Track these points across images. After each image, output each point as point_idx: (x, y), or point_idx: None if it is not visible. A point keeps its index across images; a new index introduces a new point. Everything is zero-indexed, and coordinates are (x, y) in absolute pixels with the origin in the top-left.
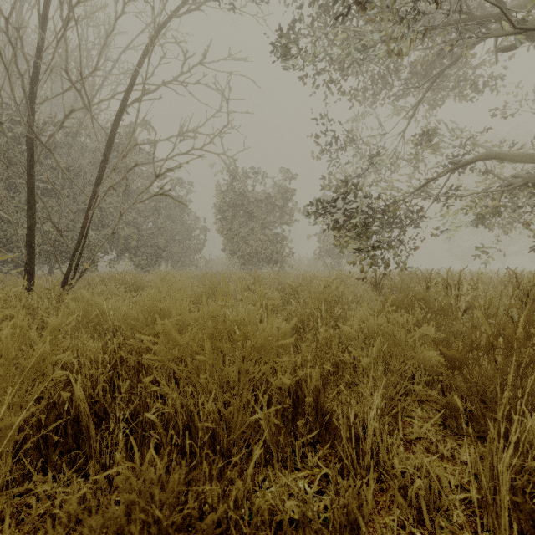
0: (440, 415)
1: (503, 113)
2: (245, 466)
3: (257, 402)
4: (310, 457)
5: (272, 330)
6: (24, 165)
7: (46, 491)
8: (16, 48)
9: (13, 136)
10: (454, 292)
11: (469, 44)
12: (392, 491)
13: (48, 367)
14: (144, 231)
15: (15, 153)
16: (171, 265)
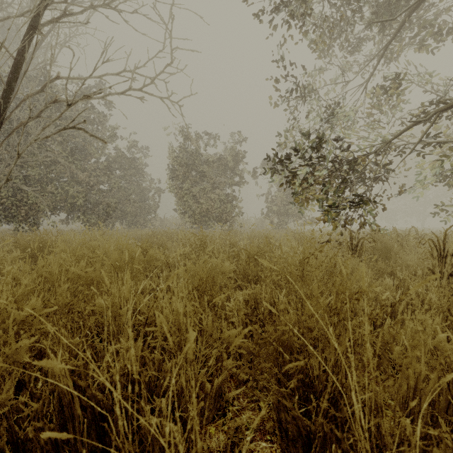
0: None
1: None
2: None
3: None
4: None
5: None
6: None
7: None
8: None
9: None
10: None
11: None
12: None
13: None
14: (97, 190)
15: None
16: (126, 224)
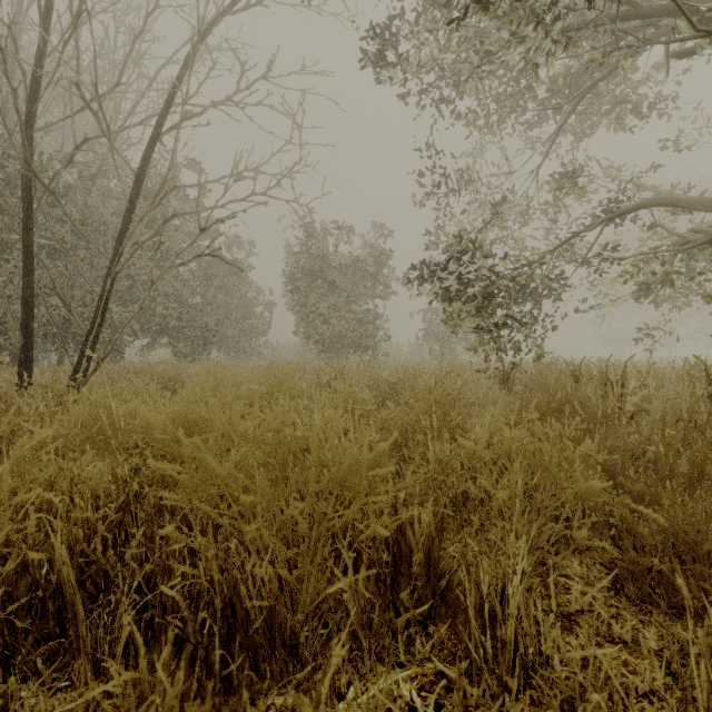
0: (609, 573)
1: (676, 145)
2: (320, 660)
3: (338, 557)
4: (419, 646)
5: (362, 453)
6: (19, 215)
7: (7, 707)
8: (5, 52)
9: (7, 177)
10: (616, 391)
11: (631, 50)
12: (548, 703)
13: (6, 513)
14: (188, 306)
15: (6, 198)
16: (225, 353)
